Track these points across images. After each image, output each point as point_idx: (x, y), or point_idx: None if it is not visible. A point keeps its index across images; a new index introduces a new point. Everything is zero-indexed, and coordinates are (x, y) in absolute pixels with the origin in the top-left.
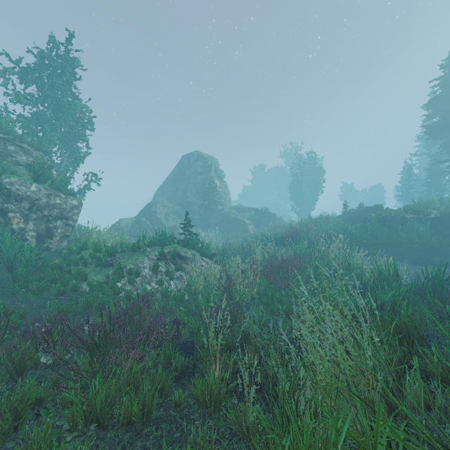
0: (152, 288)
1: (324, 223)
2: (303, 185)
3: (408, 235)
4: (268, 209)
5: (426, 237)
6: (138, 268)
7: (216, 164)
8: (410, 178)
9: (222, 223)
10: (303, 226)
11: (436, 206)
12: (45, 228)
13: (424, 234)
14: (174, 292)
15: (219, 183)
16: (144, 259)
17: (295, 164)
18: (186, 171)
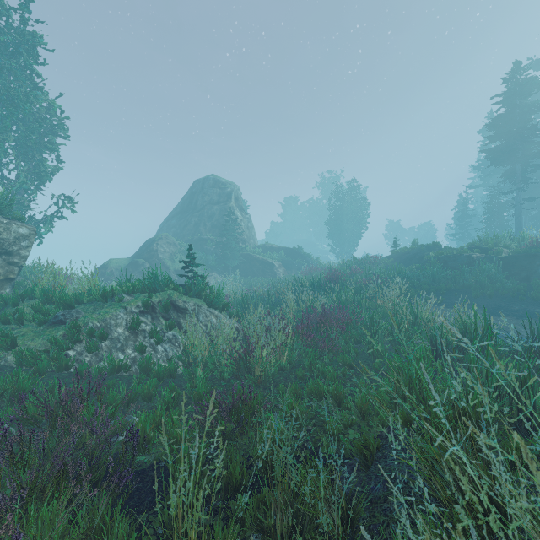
0: (127, 357)
1: (371, 265)
2: (343, 221)
3: (477, 278)
4: (301, 248)
5: (499, 280)
6: (107, 326)
7: (237, 191)
8: (467, 213)
9: (244, 266)
10: (346, 268)
11: (507, 243)
12: None
13: (496, 277)
14: (162, 362)
15: (241, 216)
16: (118, 312)
17: (334, 195)
18: (199, 199)
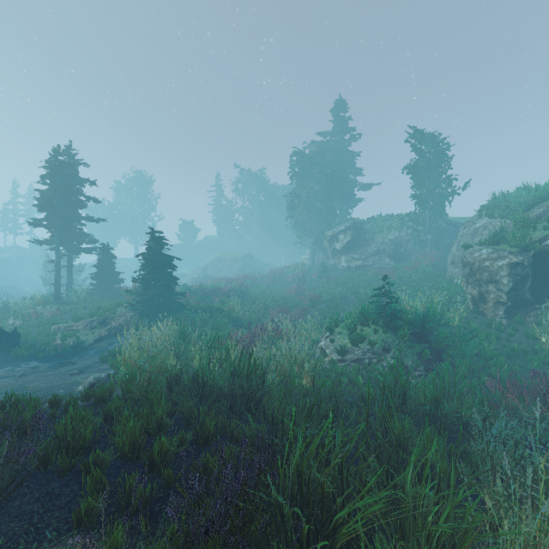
0: None
1: None
2: None
3: None
4: None
5: None
6: None
7: None
8: None
9: None
10: None
11: None
12: (477, 292)
13: None
14: None
15: None
16: None
17: None
18: None
